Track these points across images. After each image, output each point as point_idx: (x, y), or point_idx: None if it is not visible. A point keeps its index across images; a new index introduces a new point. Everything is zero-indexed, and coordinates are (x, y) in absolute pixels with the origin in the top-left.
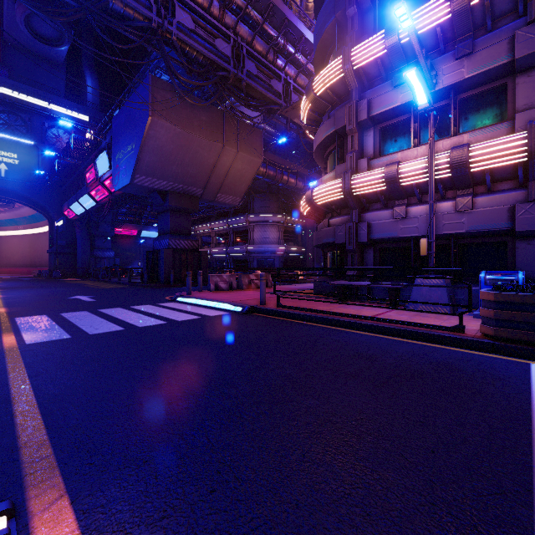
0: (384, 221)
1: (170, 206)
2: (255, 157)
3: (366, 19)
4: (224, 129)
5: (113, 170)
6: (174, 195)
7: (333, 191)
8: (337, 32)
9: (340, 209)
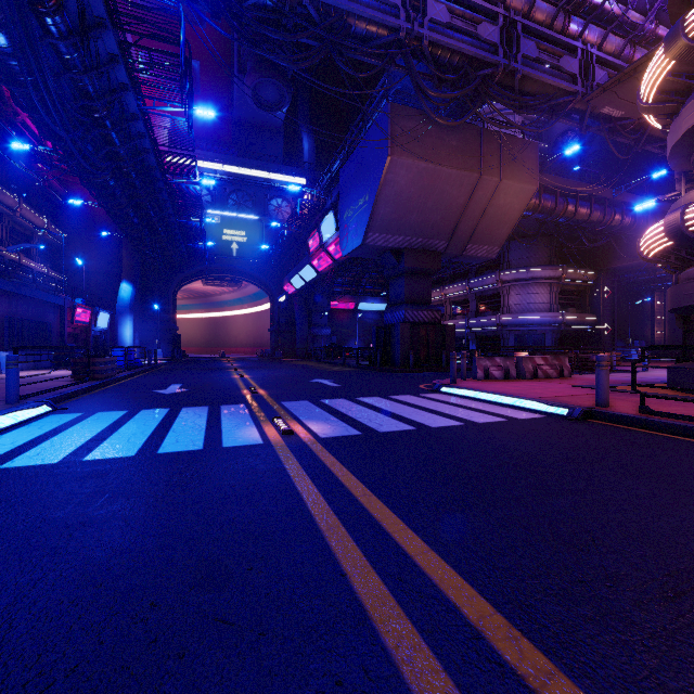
0: None
1: (405, 268)
2: (526, 184)
3: None
4: (481, 153)
5: (340, 232)
6: (411, 253)
7: None
8: None
9: None
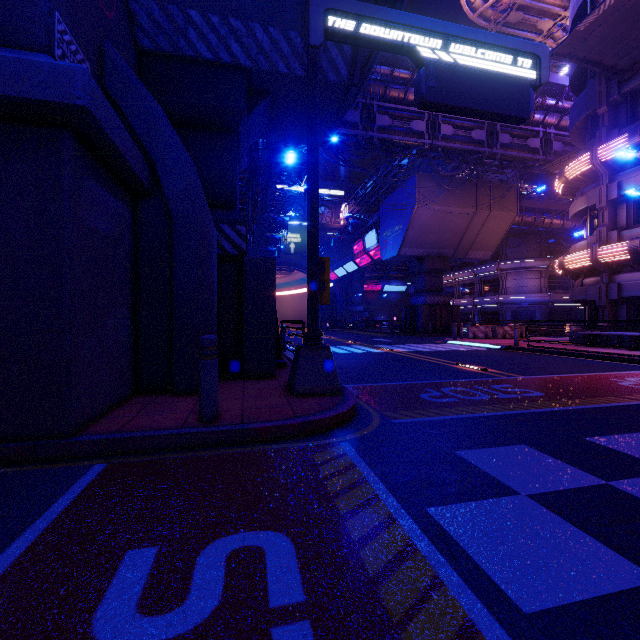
0: (633, 282)
1: (426, 269)
2: (509, 212)
3: (619, 110)
4: (476, 196)
5: (380, 244)
6: (429, 259)
7: (582, 260)
8: (589, 123)
9: (593, 271)
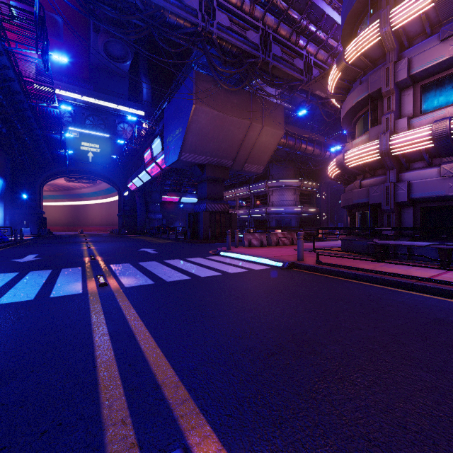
0: (427, 180)
1: (207, 177)
2: (277, 130)
3: None
4: (251, 108)
5: (164, 150)
6: (210, 167)
7: (369, 153)
8: None
9: (374, 170)
